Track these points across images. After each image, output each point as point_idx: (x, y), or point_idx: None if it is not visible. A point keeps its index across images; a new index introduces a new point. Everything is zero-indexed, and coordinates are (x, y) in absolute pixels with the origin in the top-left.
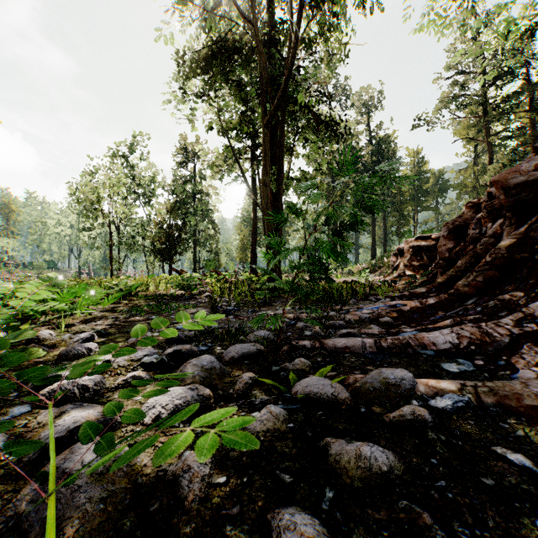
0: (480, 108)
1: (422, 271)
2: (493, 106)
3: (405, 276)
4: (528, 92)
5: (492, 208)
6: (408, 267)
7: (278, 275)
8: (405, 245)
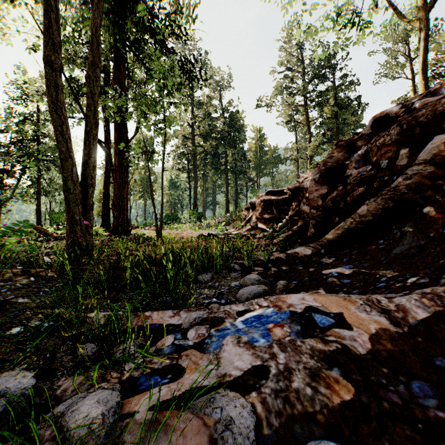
0: (303, 99)
1: (272, 224)
2: (312, 98)
3: (258, 228)
4: (334, 91)
5: (411, 124)
6: (260, 220)
7: (86, 230)
8: (256, 199)
